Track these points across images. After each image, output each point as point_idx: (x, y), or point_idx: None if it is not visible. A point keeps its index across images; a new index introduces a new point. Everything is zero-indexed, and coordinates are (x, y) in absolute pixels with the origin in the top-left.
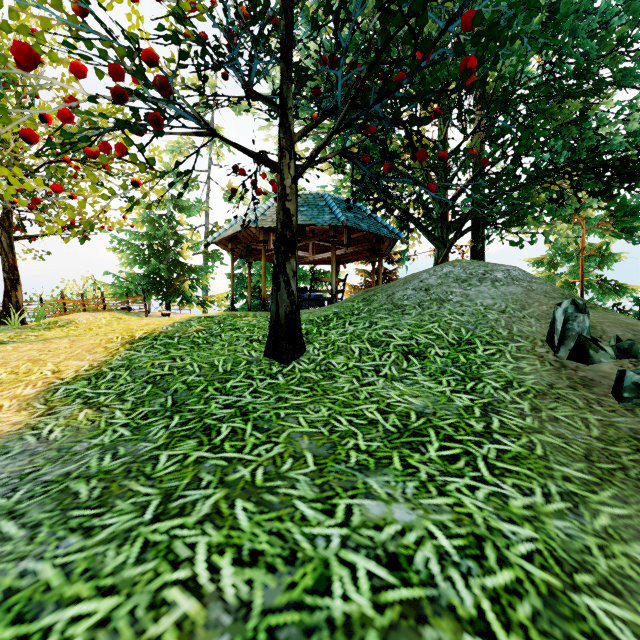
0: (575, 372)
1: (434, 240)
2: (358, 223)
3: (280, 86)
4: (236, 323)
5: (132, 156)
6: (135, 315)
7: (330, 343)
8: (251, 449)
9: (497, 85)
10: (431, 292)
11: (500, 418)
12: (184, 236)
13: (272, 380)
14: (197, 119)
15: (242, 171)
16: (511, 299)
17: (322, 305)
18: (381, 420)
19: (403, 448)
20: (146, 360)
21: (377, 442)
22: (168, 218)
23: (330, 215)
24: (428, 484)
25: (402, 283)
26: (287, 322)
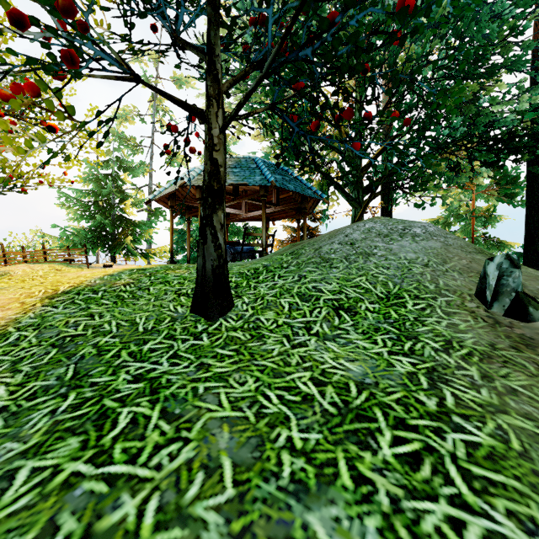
0: (511, 329)
1: (351, 201)
2: (286, 184)
3: (207, 31)
4: (167, 276)
5: (49, 100)
6: (76, 266)
7: (259, 297)
8: (150, 455)
9: (405, 67)
10: (356, 246)
11: (452, 390)
12: (130, 195)
13: (195, 341)
14: (119, 62)
15: (175, 128)
16: (432, 253)
17: (253, 257)
18: (317, 395)
19: (348, 442)
20: (61, 318)
21: (315, 432)
22: (113, 177)
23: (260, 176)
24: (395, 521)
25: (327, 238)
26: (214, 276)
